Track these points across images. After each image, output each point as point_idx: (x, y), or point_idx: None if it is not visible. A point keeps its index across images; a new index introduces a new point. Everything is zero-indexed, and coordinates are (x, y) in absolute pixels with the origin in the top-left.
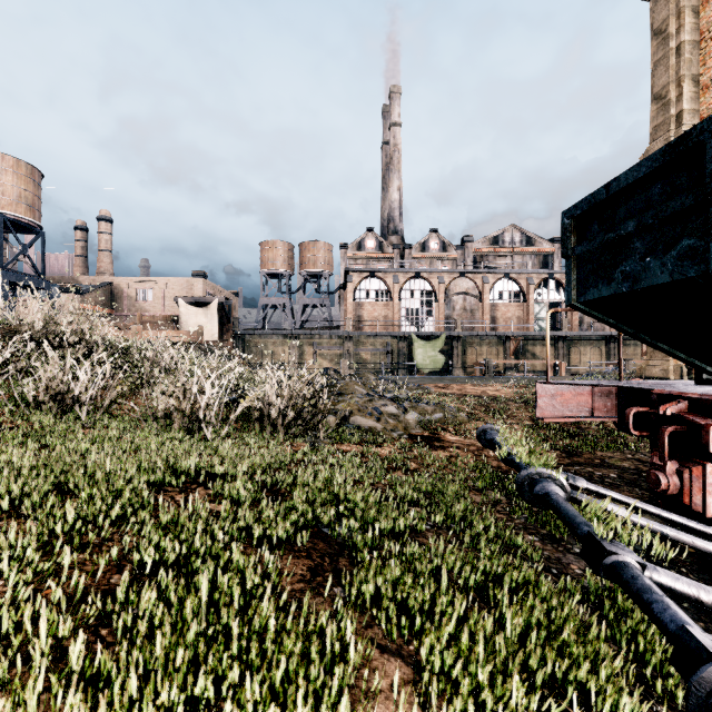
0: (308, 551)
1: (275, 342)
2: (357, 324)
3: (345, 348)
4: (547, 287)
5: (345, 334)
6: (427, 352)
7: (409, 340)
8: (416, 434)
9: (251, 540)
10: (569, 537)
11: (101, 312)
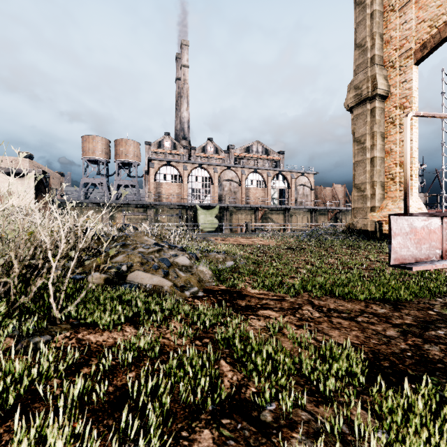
0: None
1: (90, 208)
2: (157, 198)
3: (148, 214)
4: (278, 179)
5: (147, 203)
6: (207, 217)
7: (195, 209)
8: (212, 288)
9: None
10: None
11: None
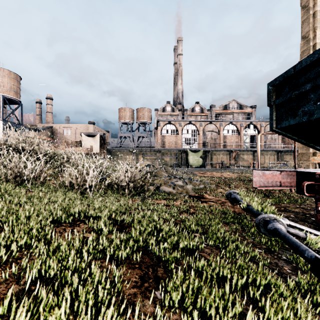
0: (139, 263)
1: (125, 153)
2: (162, 145)
3: (157, 156)
4: (249, 128)
5: (157, 149)
6: (194, 157)
7: (186, 152)
8: (192, 195)
9: (106, 256)
10: (278, 250)
11: (47, 139)
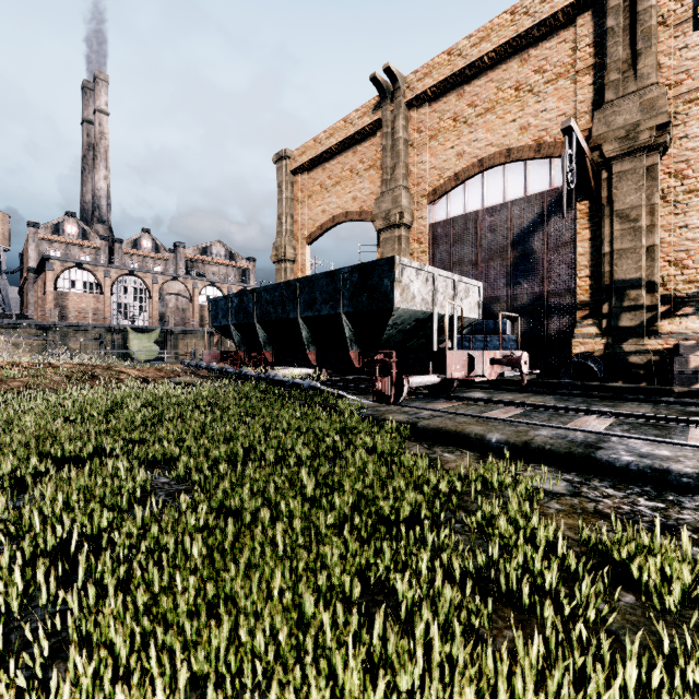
0: None
1: None
2: (60, 314)
3: (50, 338)
4: None
5: (51, 324)
6: (143, 343)
7: (125, 333)
8: None
9: None
10: None
11: None
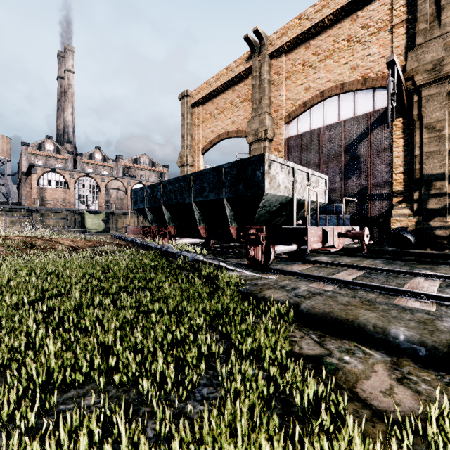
0: None
1: None
2: (41, 202)
3: (33, 218)
4: None
5: (33, 208)
6: (94, 221)
7: (82, 214)
8: None
9: None
10: None
11: None
